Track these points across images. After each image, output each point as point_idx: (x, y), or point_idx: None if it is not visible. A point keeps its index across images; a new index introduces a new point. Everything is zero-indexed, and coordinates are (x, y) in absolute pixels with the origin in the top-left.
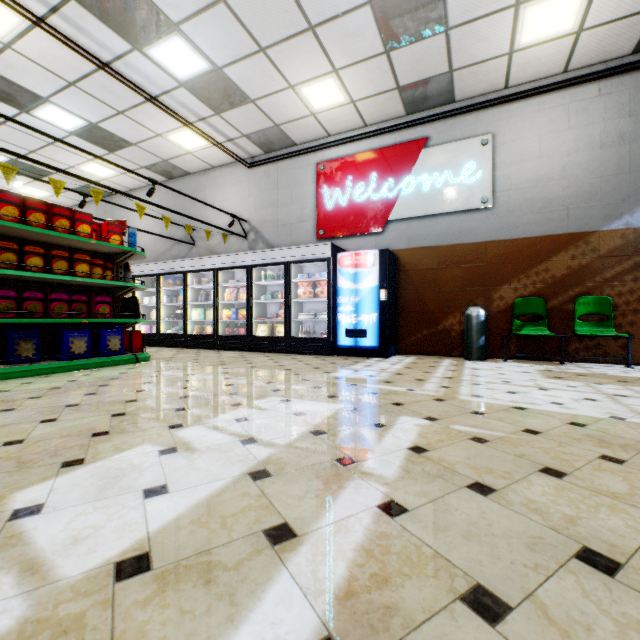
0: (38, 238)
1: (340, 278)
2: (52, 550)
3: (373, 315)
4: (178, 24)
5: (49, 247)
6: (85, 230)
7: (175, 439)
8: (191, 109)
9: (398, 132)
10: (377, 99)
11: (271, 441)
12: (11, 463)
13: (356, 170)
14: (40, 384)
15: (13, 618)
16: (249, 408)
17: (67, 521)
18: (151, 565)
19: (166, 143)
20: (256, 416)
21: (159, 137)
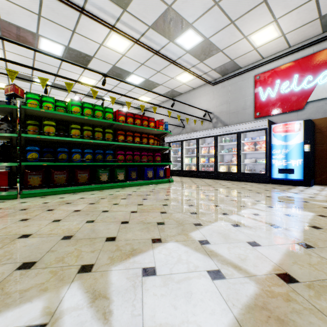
0: (136, 130)
1: (274, 139)
2: (236, 261)
3: (299, 160)
4: (192, 23)
5: (141, 133)
6: (152, 125)
7: (232, 220)
8: (189, 62)
9: (315, 45)
10: (301, 28)
11: (289, 228)
12: (173, 221)
13: (282, 75)
14: (143, 189)
15: (254, 286)
16: (253, 209)
17: (227, 249)
18: (296, 279)
19: (174, 81)
20: (262, 213)
21: (172, 79)
